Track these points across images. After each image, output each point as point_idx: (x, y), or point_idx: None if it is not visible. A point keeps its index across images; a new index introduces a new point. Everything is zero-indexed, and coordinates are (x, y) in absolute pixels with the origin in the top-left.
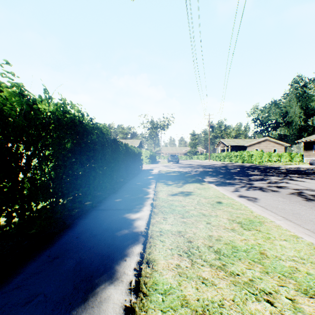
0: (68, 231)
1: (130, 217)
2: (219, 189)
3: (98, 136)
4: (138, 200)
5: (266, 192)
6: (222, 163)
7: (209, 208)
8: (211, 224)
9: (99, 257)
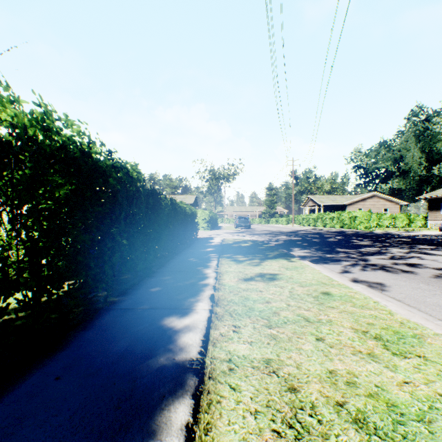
0: (45, 361)
1: (172, 325)
2: (320, 269)
3: (120, 180)
4: (188, 289)
5: (394, 273)
6: (312, 228)
7: (313, 306)
8: (326, 342)
9: (90, 441)
